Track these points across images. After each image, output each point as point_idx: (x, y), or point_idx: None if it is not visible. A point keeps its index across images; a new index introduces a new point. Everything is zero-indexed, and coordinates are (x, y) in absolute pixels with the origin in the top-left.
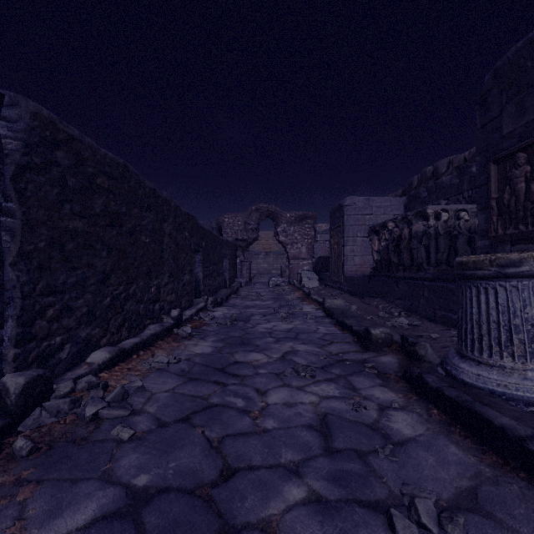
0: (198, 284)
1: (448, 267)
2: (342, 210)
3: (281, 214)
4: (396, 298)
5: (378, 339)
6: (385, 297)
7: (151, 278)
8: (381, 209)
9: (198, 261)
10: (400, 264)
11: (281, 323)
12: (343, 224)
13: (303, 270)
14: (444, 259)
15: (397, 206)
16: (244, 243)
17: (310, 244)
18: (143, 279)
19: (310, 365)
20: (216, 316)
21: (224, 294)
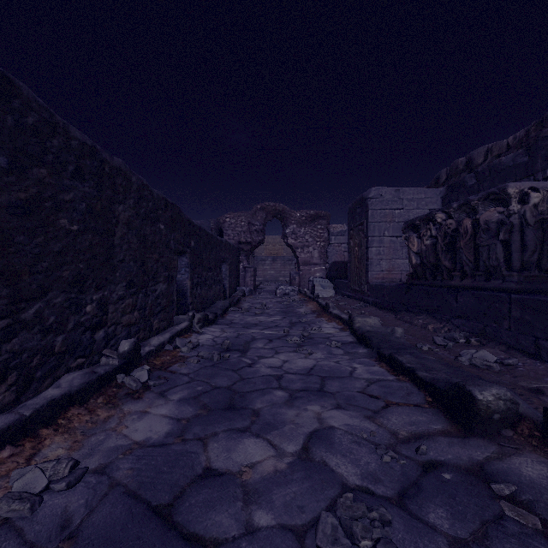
0: (184, 296)
1: (541, 272)
2: (365, 204)
3: (290, 213)
4: (454, 316)
5: (492, 412)
6: (435, 313)
7: (85, 289)
8: (414, 203)
9: (184, 265)
10: (453, 268)
11: (295, 355)
12: (366, 220)
13: (315, 277)
14: (534, 261)
15: (433, 199)
16: (247, 246)
17: (323, 247)
18: (65, 293)
19: (370, 486)
20: (201, 343)
21: (220, 307)
